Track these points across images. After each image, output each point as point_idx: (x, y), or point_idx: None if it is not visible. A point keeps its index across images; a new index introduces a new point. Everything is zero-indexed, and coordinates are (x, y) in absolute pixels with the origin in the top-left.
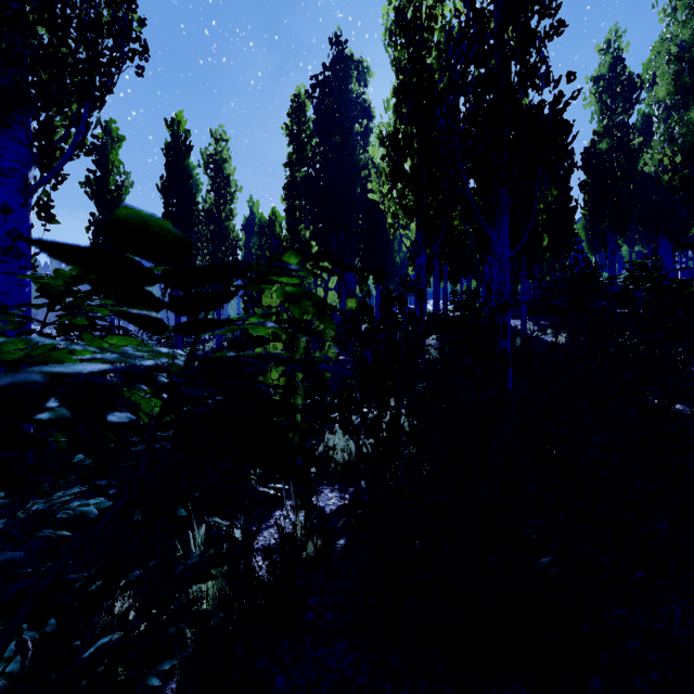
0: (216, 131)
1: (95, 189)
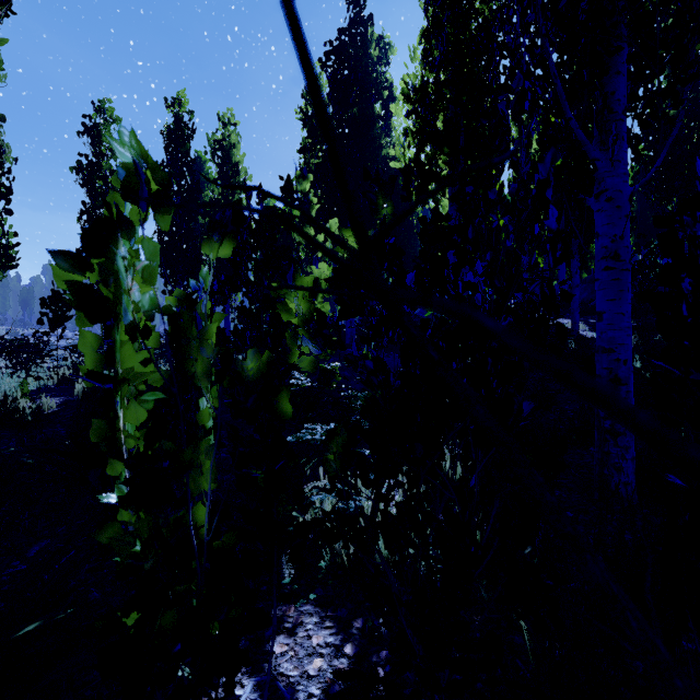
0: (224, 115)
1: (87, 174)
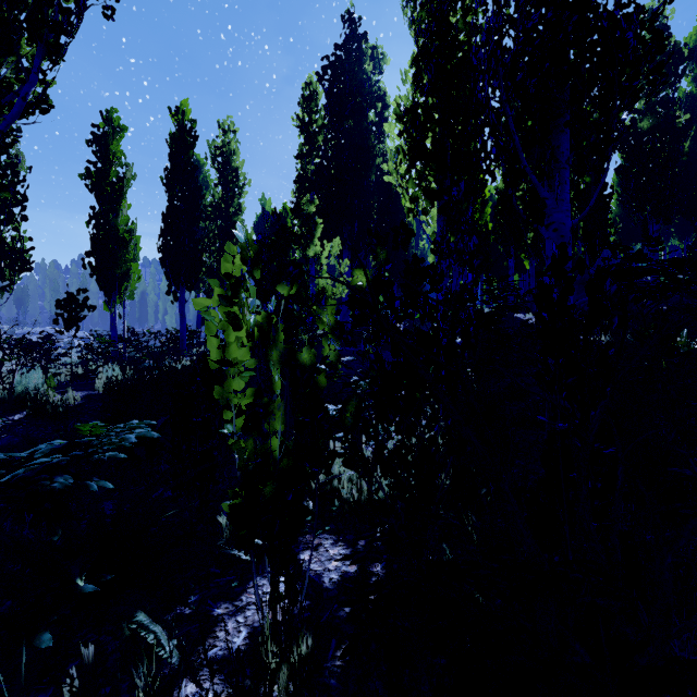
0: (224, 122)
1: (95, 181)
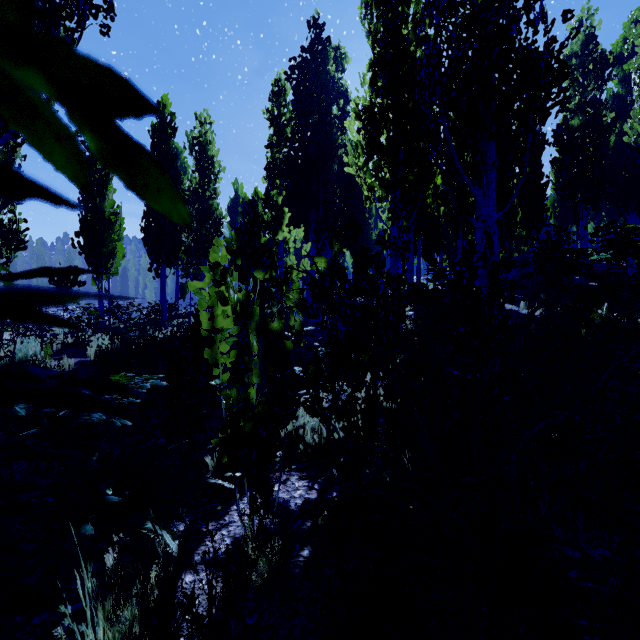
0: (201, 115)
1: None
